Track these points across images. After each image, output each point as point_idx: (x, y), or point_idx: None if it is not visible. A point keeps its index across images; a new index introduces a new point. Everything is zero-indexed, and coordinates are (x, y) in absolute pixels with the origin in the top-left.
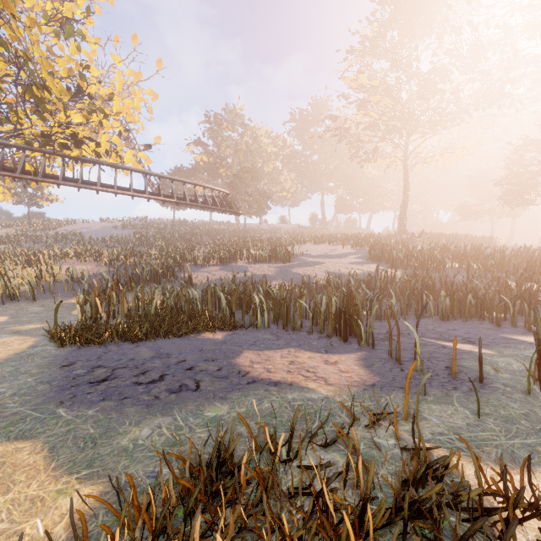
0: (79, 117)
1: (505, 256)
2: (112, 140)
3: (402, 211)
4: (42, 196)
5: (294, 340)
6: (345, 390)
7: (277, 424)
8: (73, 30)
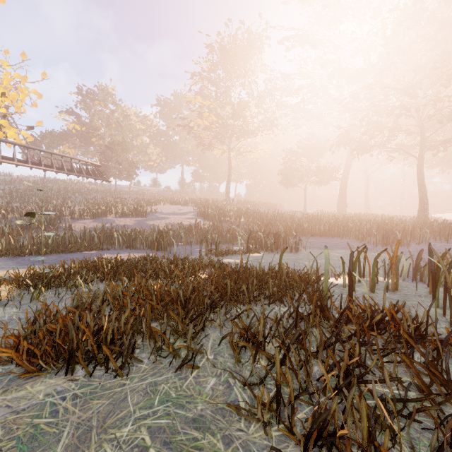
0: None
1: (265, 215)
2: (0, 123)
3: (228, 186)
4: None
5: (133, 252)
6: None
7: None
8: None
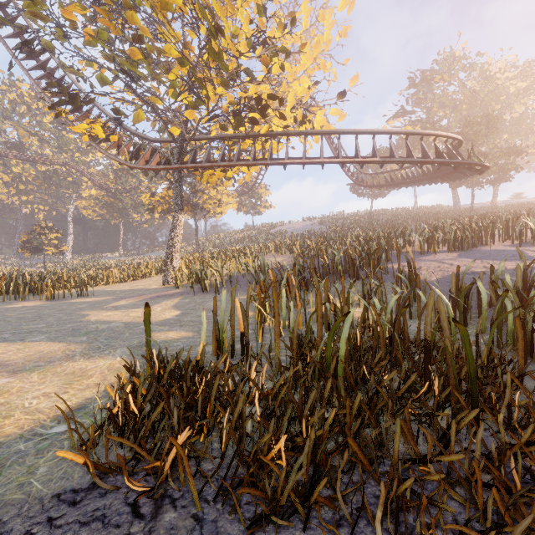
0: (267, 87)
1: None
2: (298, 94)
3: None
4: (261, 204)
5: None
6: None
7: None
8: None
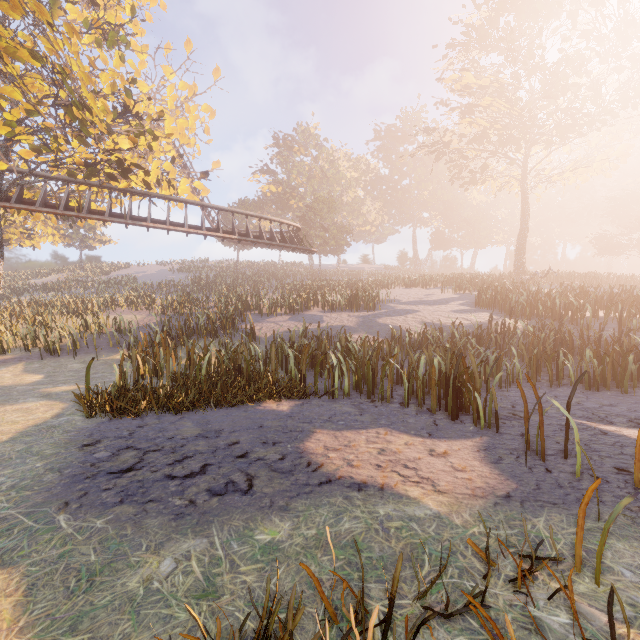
0: (127, 142)
1: None
2: (164, 167)
3: (520, 245)
4: (95, 237)
5: (383, 415)
6: (465, 503)
7: (364, 565)
8: (116, 36)
